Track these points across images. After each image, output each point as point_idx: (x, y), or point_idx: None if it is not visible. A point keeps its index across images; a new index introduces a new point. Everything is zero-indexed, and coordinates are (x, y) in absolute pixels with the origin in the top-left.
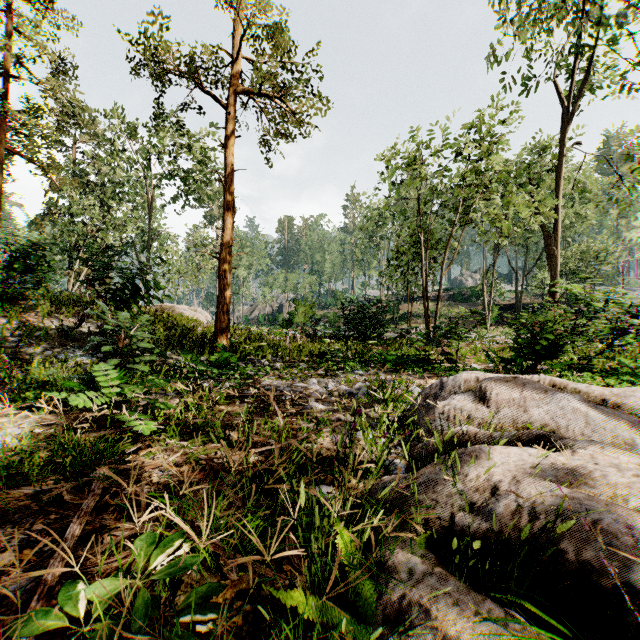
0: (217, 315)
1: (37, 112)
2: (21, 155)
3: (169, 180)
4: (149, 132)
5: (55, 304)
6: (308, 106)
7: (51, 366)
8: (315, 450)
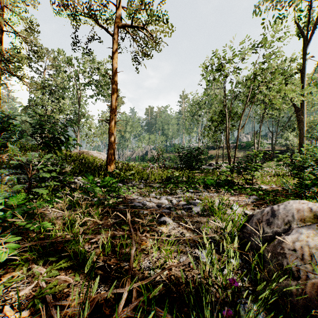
0: (107, 155)
1: (18, 49)
2: (10, 72)
3: (88, 86)
4: (78, 61)
5: (20, 149)
6: (160, 32)
7: (6, 185)
8: (164, 281)
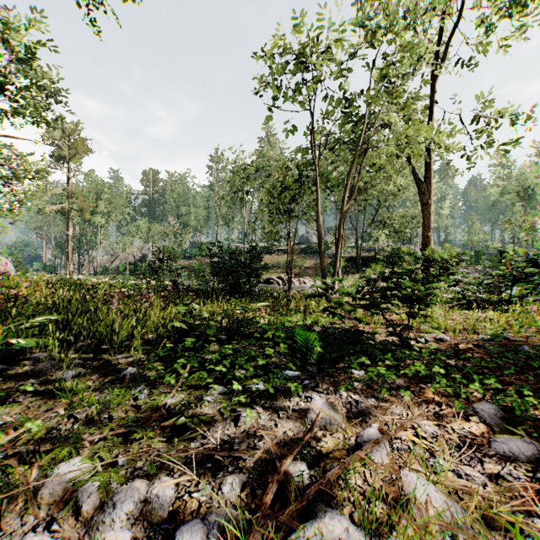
0: None
1: None
2: None
3: None
4: None
5: None
6: None
7: None
8: None
